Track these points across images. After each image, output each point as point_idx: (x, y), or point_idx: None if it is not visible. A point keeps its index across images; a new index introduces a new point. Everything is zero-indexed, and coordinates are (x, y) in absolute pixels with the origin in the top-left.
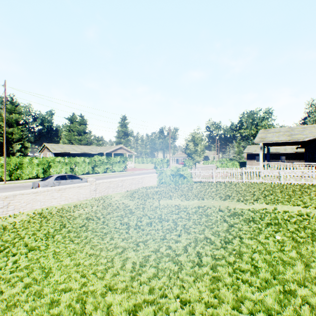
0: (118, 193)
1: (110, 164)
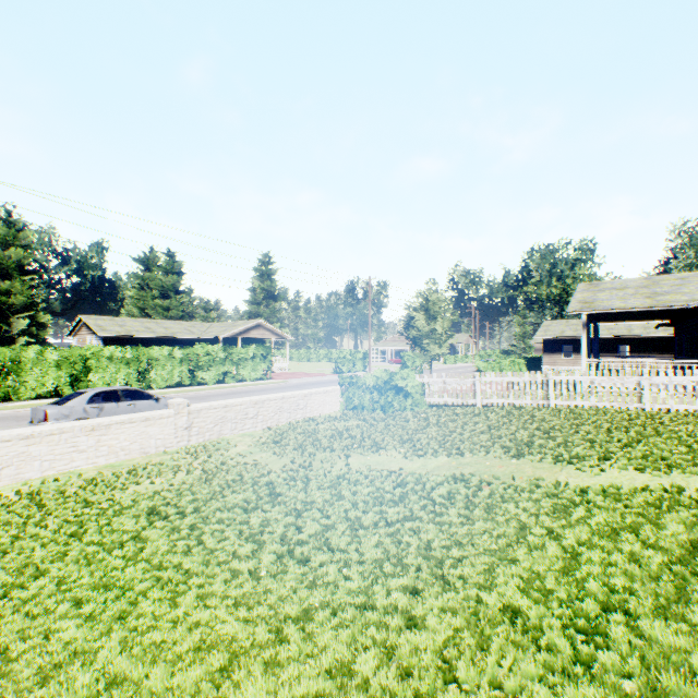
0: (247, 434)
1: (232, 362)
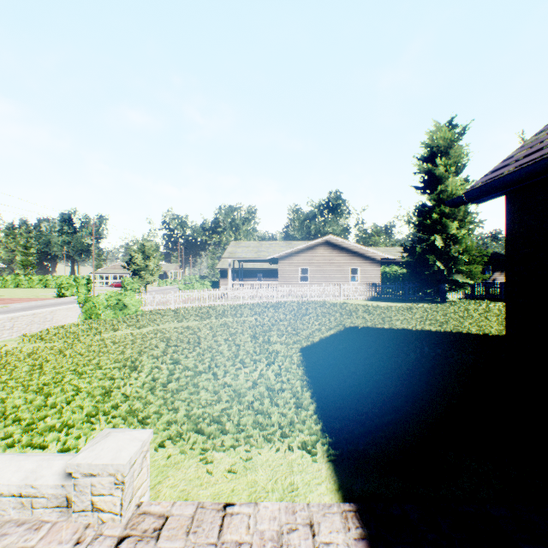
0: (7, 340)
1: None
